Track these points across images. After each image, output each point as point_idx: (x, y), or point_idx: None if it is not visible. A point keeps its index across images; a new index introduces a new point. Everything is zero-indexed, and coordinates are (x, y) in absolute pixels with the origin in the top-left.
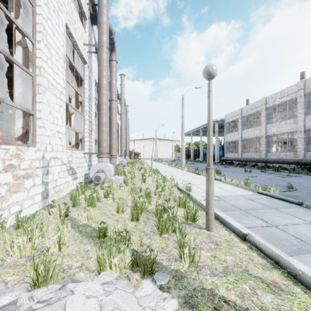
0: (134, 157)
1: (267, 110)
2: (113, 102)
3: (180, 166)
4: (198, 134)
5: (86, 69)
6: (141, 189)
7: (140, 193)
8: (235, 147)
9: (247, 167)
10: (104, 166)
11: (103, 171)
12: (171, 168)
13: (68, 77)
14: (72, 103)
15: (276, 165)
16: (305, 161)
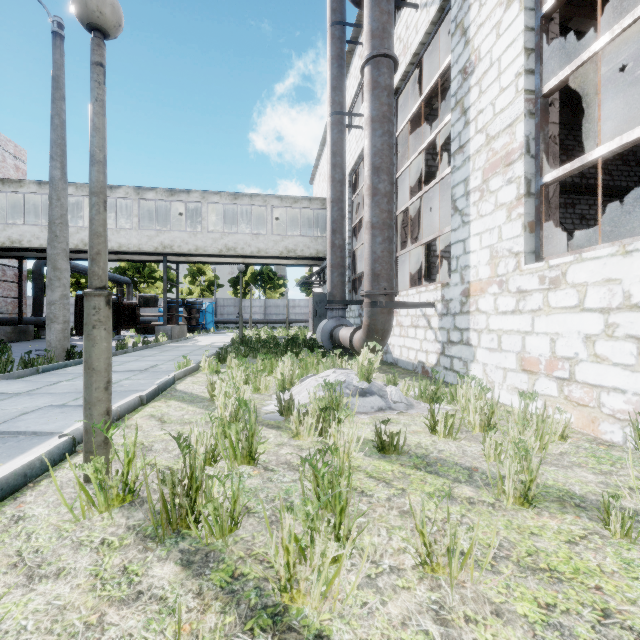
0: None
1: None
2: None
3: None
4: None
5: None
6: None
7: None
8: None
9: None
10: None
11: None
12: None
13: None
14: None
15: None
16: None
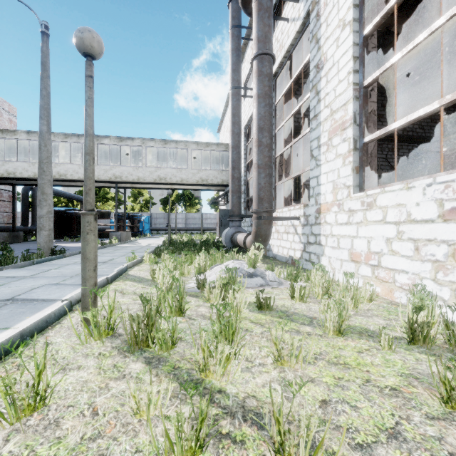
0: None
1: None
2: None
3: None
4: None
5: None
6: None
7: None
8: None
9: None
10: None
11: None
12: None
13: None
14: None
15: None
16: None
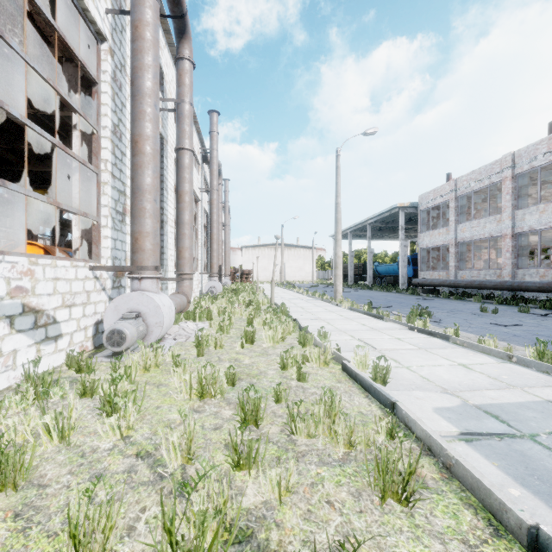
0: (241, 279)
1: (514, 180)
2: (184, 153)
3: (332, 297)
4: (362, 236)
5: (104, 56)
6: (233, 377)
7: (230, 388)
8: (440, 259)
9: (473, 301)
10: (143, 302)
11: (139, 316)
12: (314, 303)
13: (64, 80)
14: (73, 144)
15: (538, 296)
16: None
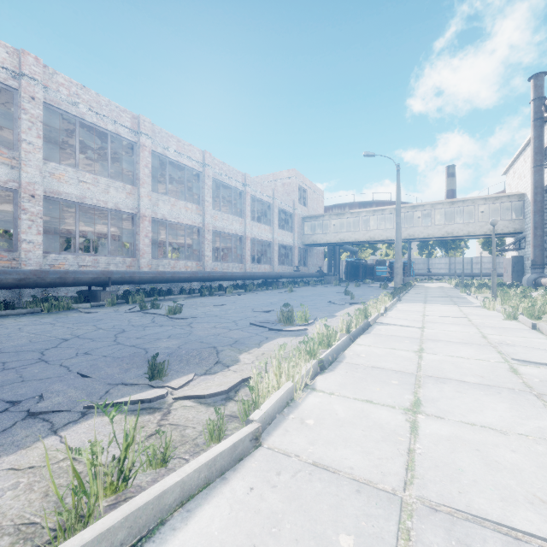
0: None
1: None
2: None
3: None
4: None
5: None
6: None
7: None
8: None
9: None
10: None
11: None
12: None
13: None
14: None
15: None
16: (122, 276)
